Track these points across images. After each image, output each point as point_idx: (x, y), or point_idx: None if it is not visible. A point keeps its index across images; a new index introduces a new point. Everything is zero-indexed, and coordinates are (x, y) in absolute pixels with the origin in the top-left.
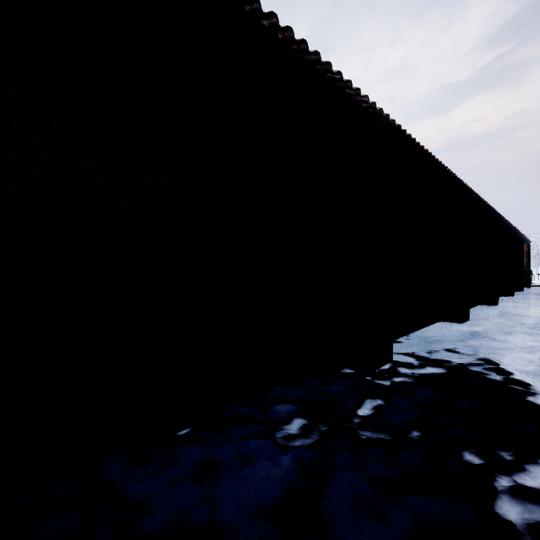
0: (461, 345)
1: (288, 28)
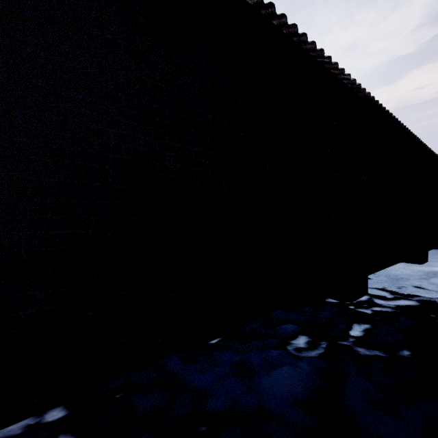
0: (425, 282)
1: (293, 25)
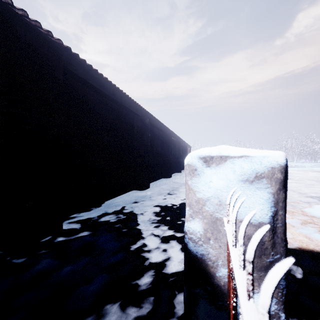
0: (128, 206)
1: None
